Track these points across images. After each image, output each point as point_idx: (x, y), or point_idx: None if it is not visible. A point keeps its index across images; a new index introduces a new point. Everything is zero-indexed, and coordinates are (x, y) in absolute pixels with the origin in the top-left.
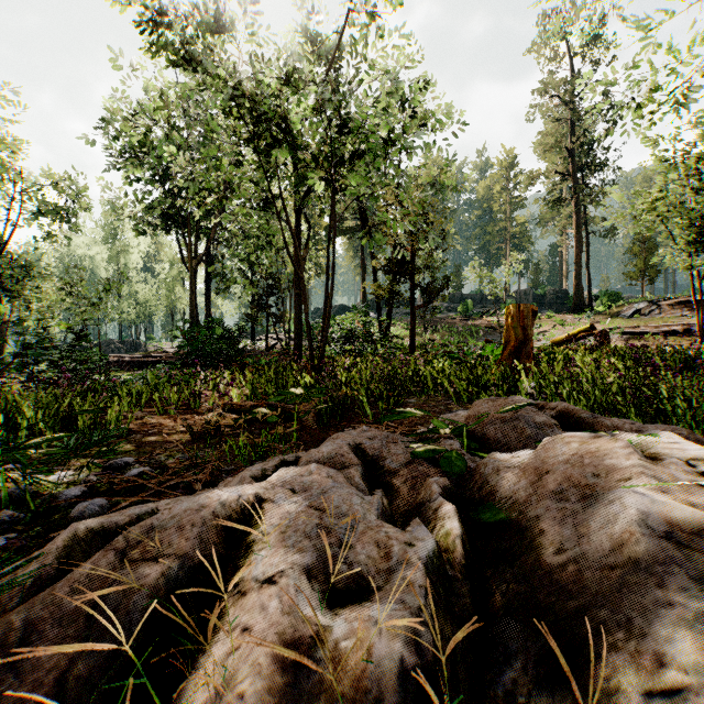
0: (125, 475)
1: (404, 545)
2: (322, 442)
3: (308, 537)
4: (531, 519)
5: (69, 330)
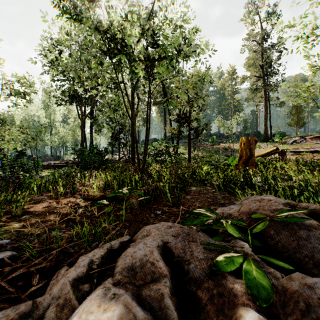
0: None
1: None
2: (141, 223)
3: None
4: None
5: (15, 150)
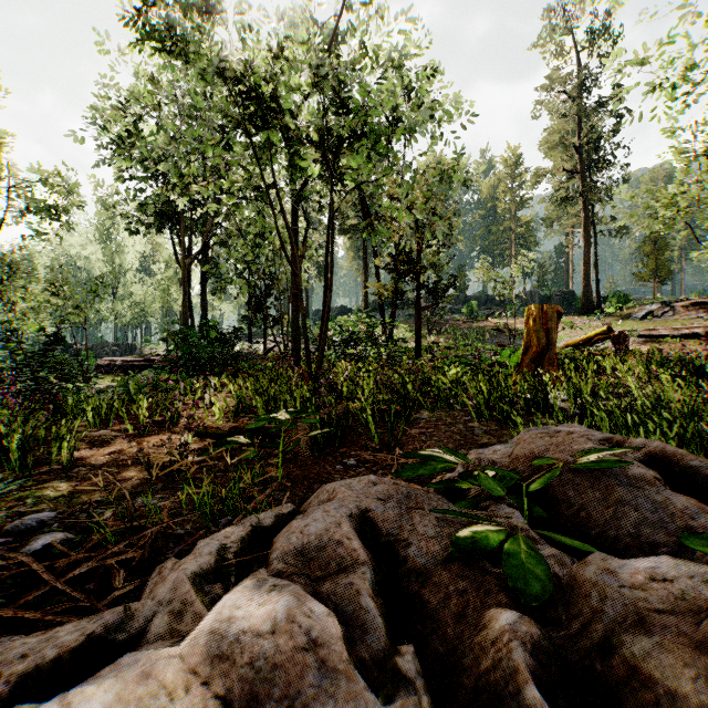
0: (25, 549)
1: None
2: (316, 482)
3: None
4: None
5: (42, 333)
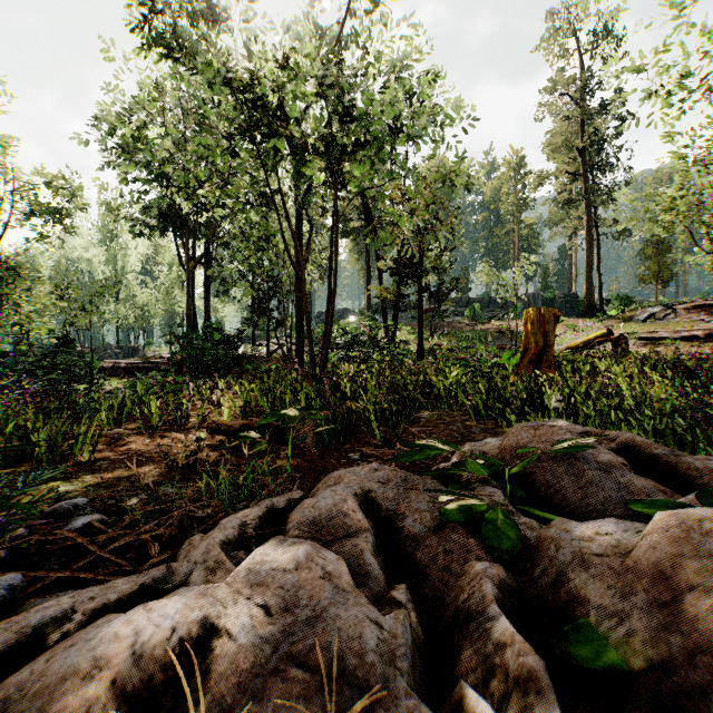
0: (67, 528)
1: None
2: (322, 474)
3: None
4: (685, 692)
5: (52, 336)
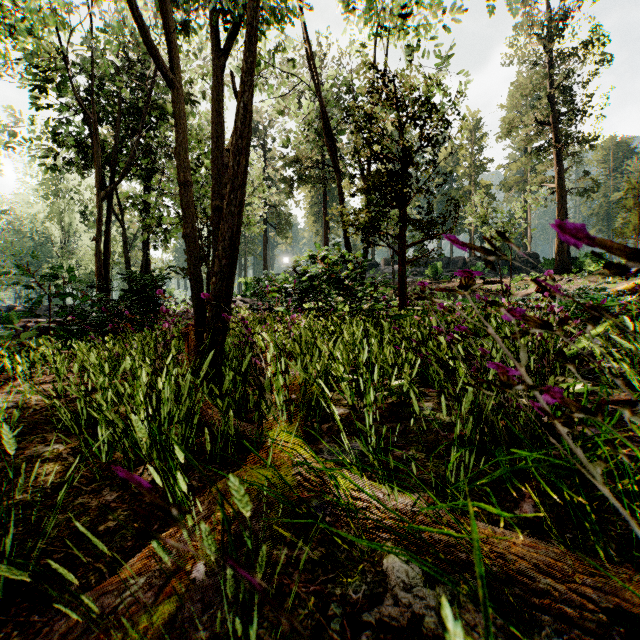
0: None
1: None
2: None
3: None
4: None
5: None
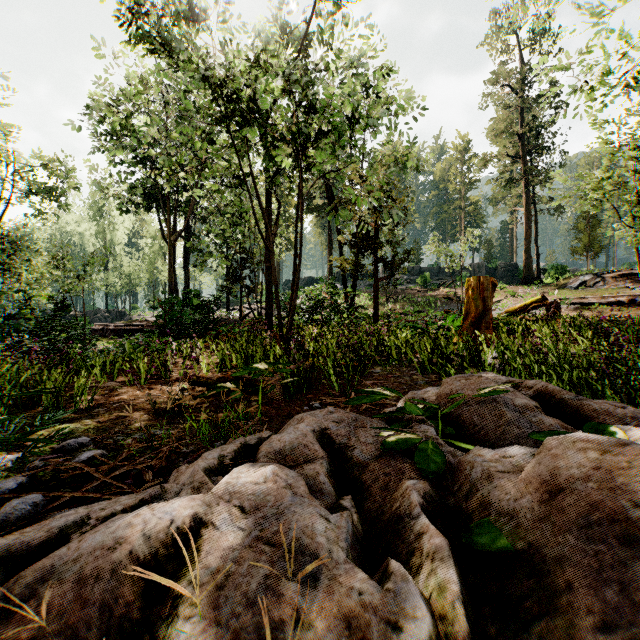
0: (75, 460)
1: (386, 625)
2: (288, 418)
3: (250, 606)
4: (549, 561)
5: (51, 301)
